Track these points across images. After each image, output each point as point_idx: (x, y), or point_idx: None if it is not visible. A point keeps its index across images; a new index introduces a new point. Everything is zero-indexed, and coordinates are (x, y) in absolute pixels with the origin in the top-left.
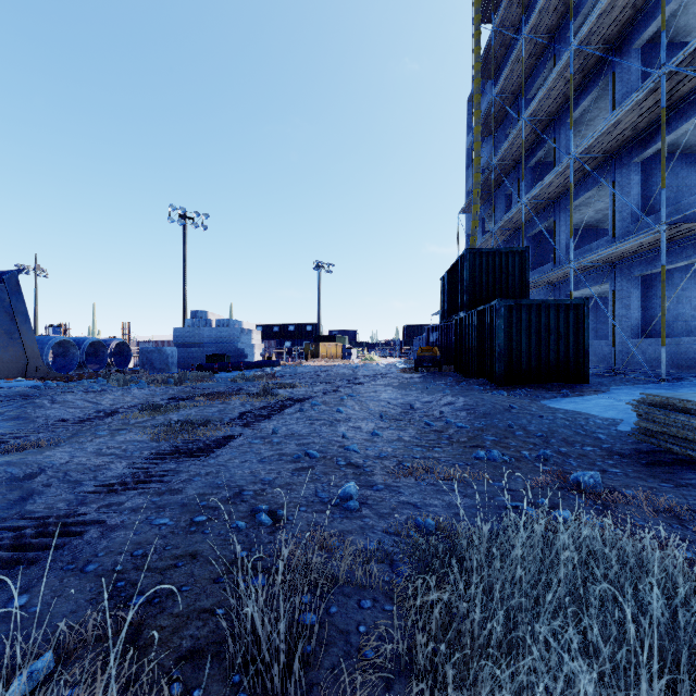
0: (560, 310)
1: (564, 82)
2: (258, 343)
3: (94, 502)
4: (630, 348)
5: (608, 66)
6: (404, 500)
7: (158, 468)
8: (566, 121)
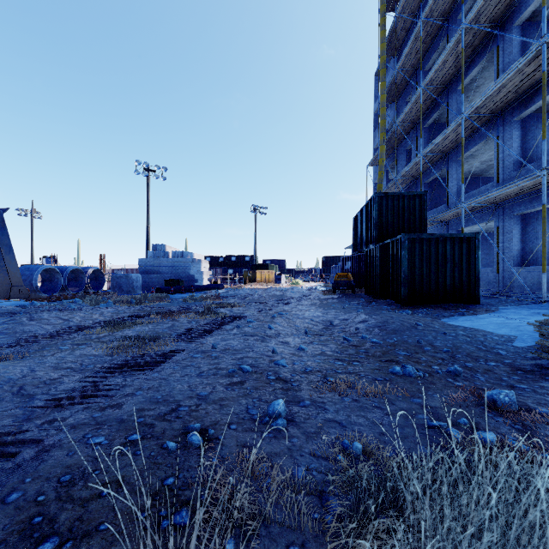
0: (455, 242)
1: (456, 55)
2: (206, 270)
3: (38, 418)
4: (512, 274)
5: (493, 42)
6: (329, 418)
7: (106, 381)
8: (456, 88)
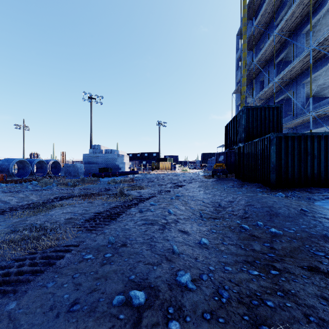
0: (314, 139)
1: (303, 7)
2: (127, 161)
3: None
4: None
5: None
6: None
7: None
8: (301, 33)
